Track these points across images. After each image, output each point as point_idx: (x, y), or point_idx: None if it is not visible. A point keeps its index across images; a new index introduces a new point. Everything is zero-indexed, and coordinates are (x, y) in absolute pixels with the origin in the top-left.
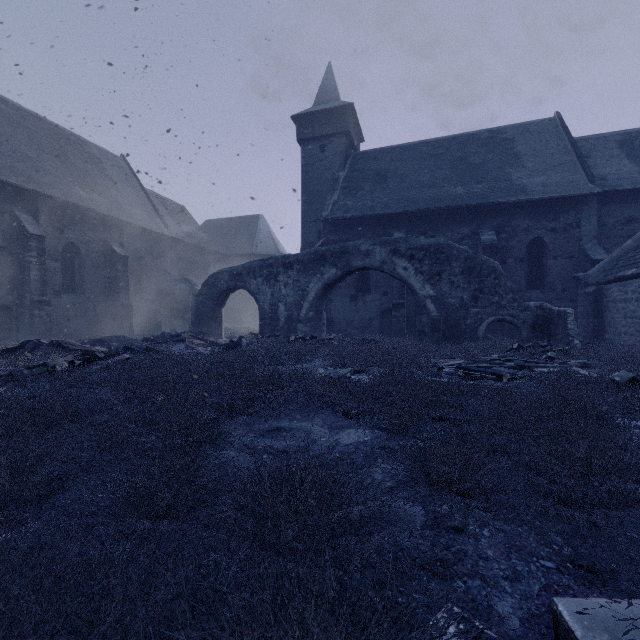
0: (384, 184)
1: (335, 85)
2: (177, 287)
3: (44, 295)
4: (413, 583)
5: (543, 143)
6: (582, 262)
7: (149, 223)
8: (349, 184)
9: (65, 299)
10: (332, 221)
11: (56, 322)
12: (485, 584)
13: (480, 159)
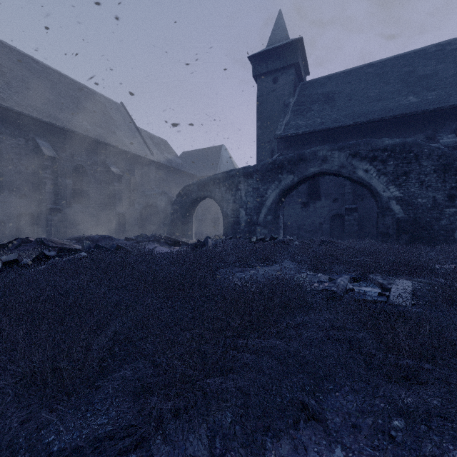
0: (332, 103)
1: (285, 27)
2: (158, 199)
3: (56, 204)
4: None
5: None
6: None
7: (139, 151)
8: (299, 107)
9: (75, 208)
10: (285, 138)
11: (68, 226)
12: None
13: (430, 70)
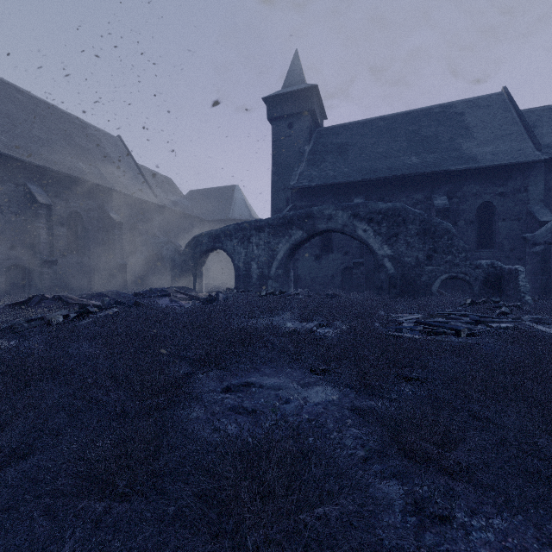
0: (345, 156)
1: (301, 70)
2: (164, 248)
3: (52, 255)
4: None
5: (491, 115)
6: (529, 223)
7: (141, 193)
8: (314, 156)
9: (70, 259)
10: (299, 189)
11: (62, 278)
12: None
13: (432, 131)
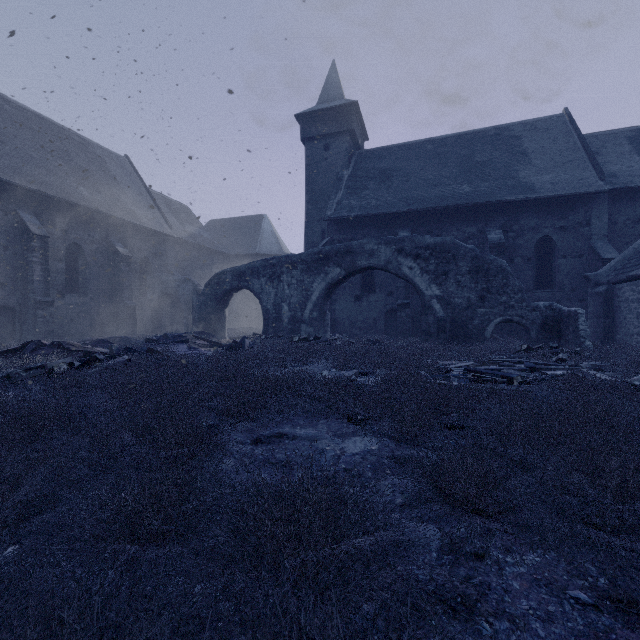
0: (389, 183)
1: (339, 83)
2: (180, 287)
3: (47, 295)
4: (437, 639)
5: (551, 140)
6: (592, 261)
7: (153, 223)
8: (353, 183)
9: (68, 299)
10: (336, 220)
11: (59, 322)
12: (514, 626)
13: (487, 157)
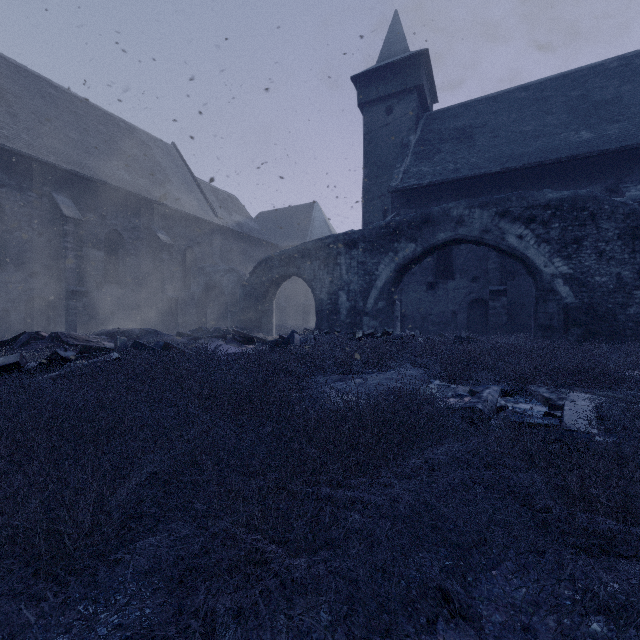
0: (470, 142)
1: (403, 35)
2: (225, 278)
3: (81, 285)
4: None
5: None
6: None
7: (197, 210)
8: (423, 148)
9: (107, 291)
10: (403, 192)
11: (98, 316)
12: None
13: (611, 93)
